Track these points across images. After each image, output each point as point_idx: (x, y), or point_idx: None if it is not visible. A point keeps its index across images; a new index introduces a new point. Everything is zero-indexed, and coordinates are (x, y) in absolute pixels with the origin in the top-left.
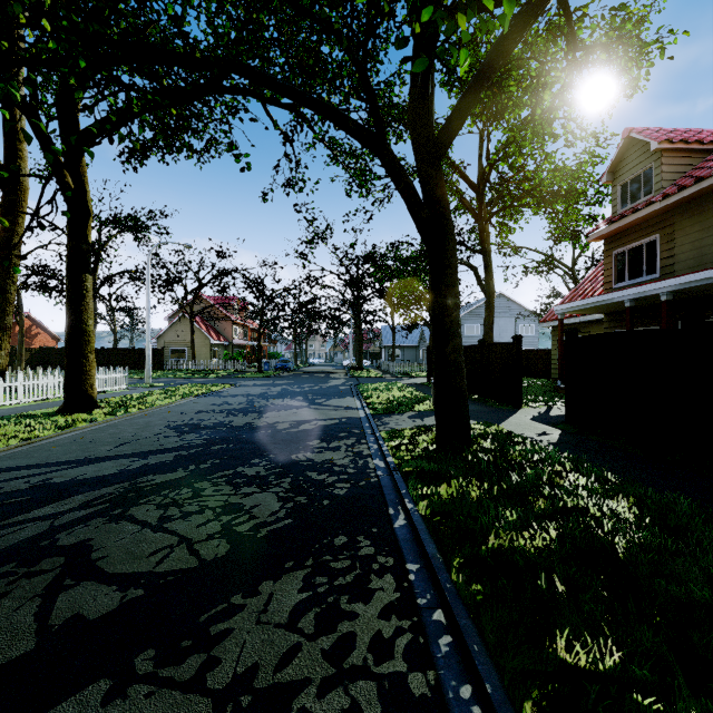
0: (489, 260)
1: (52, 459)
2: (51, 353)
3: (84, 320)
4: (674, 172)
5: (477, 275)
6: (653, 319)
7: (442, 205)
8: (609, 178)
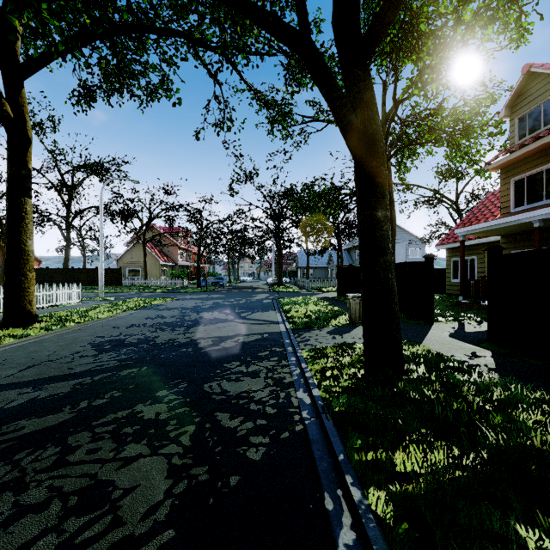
0: (391, 192)
1: None
2: None
3: (22, 240)
4: None
5: None
6: None
7: (371, 108)
8: (507, 113)
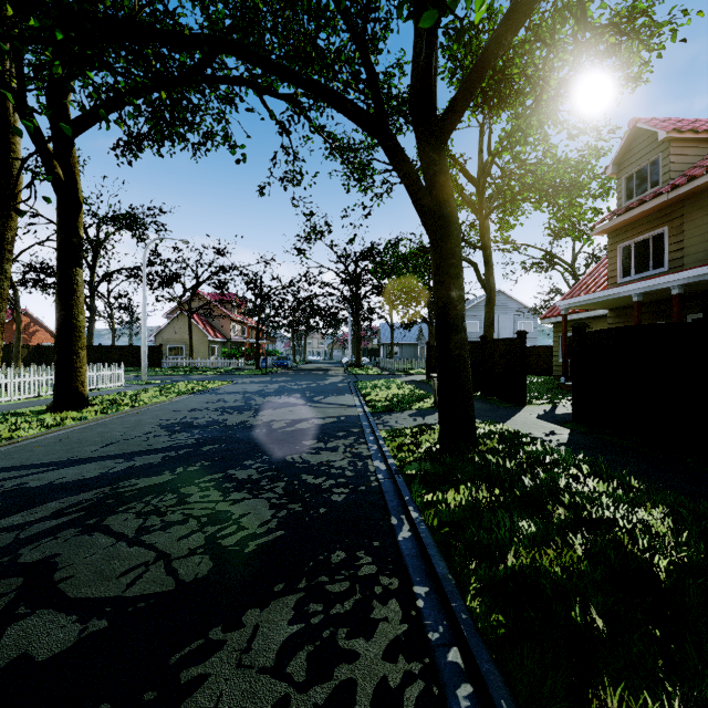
0: (489, 255)
1: (33, 460)
2: (49, 350)
3: (74, 315)
4: (682, 162)
5: (477, 271)
6: (660, 314)
7: (446, 192)
8: (614, 170)
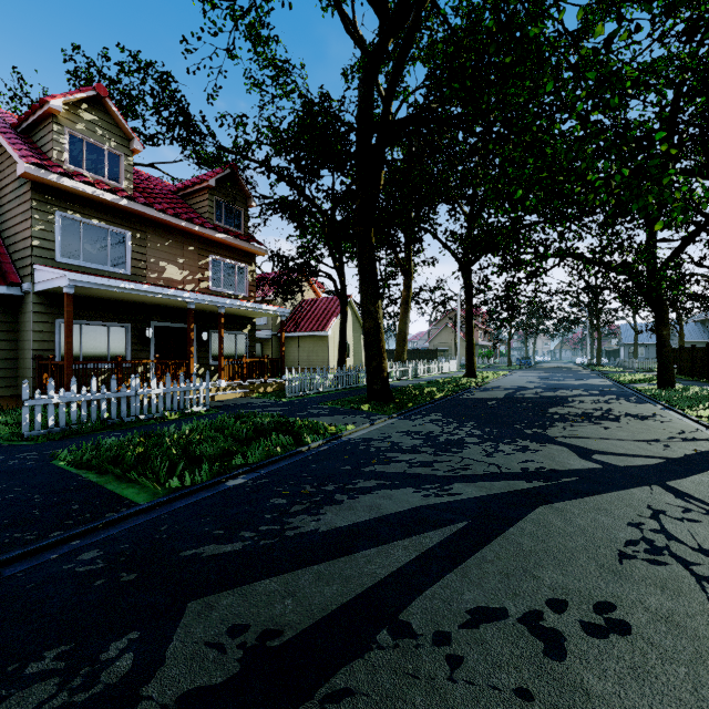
0: None
1: (507, 385)
2: None
3: (473, 339)
4: None
5: None
6: None
7: (660, 295)
8: None
